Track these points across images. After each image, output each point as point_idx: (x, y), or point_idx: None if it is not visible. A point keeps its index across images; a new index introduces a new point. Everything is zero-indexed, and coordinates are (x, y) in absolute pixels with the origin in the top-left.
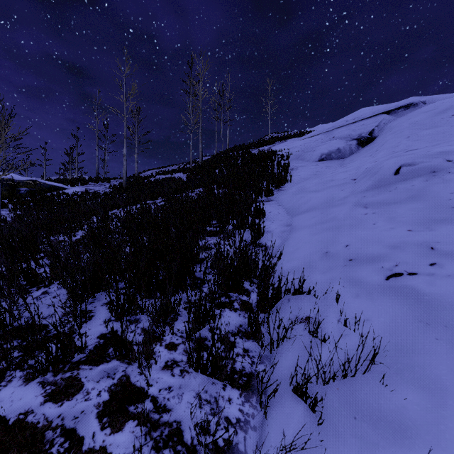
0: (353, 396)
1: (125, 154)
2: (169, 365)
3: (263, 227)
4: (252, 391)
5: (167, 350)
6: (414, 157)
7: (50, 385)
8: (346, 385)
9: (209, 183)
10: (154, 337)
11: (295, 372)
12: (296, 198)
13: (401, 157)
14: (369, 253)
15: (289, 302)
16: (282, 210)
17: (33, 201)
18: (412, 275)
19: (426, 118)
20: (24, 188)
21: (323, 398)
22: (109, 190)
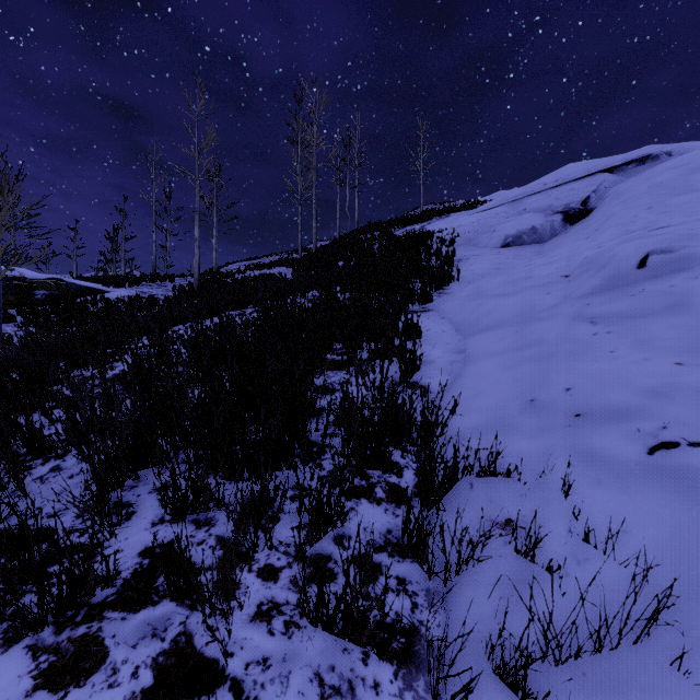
0: (618, 694)
1: (197, 239)
2: (264, 612)
3: (420, 355)
4: (416, 665)
5: (260, 580)
6: (670, 238)
7: (48, 653)
8: (600, 667)
9: (329, 282)
10: (239, 554)
11: (499, 636)
12: (471, 307)
13: (646, 240)
14: (610, 404)
15: (473, 489)
16: (448, 326)
17: (55, 312)
18: (697, 447)
19: (677, 177)
20: (41, 291)
21: (558, 693)
22: (172, 294)
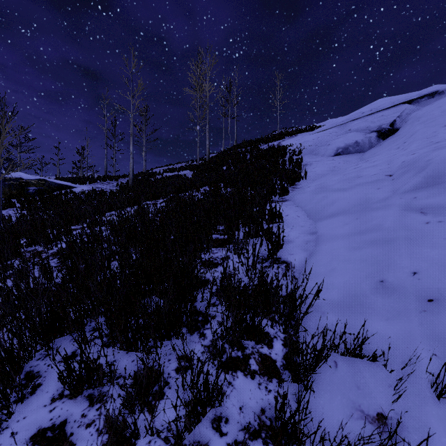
0: None
1: (131, 152)
2: None
3: (282, 236)
4: None
5: None
6: None
7: None
8: None
9: (216, 181)
10: (122, 440)
11: None
12: (318, 199)
13: None
14: None
15: (338, 369)
16: (302, 212)
17: (40, 200)
18: None
19: None
20: (33, 187)
21: None
22: (116, 188)
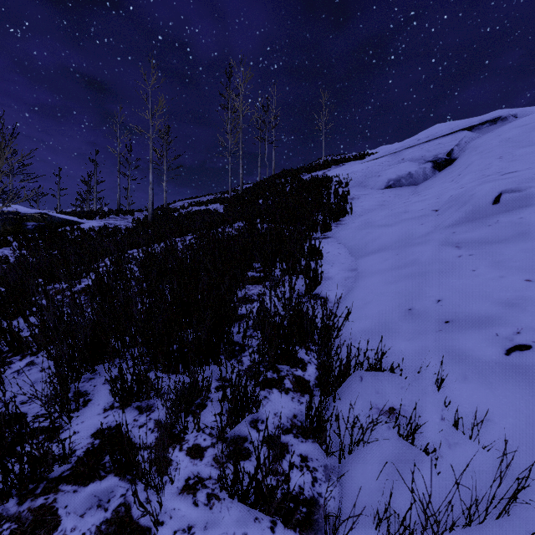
0: None
1: (151, 182)
2: (190, 486)
3: (321, 272)
4: (315, 532)
5: (189, 458)
6: (518, 180)
7: (10, 522)
8: None
9: (251, 216)
10: (173, 435)
11: (384, 510)
12: (361, 235)
13: (499, 182)
14: (473, 313)
15: (362, 382)
16: (344, 249)
17: (42, 238)
18: None
19: (521, 133)
20: (32, 222)
21: None
22: (132, 225)
